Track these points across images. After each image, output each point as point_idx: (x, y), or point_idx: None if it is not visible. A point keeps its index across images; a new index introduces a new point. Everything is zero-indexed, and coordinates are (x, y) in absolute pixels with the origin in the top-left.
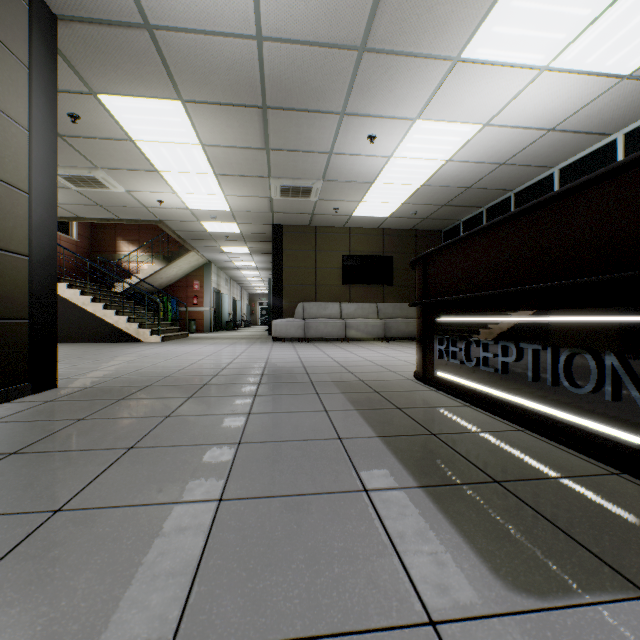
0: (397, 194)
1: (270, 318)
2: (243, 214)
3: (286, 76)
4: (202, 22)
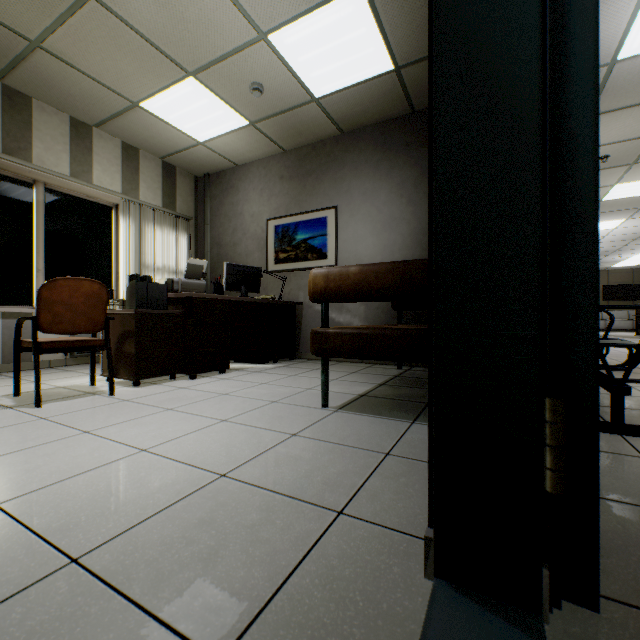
0: (638, 261)
1: None
2: None
3: None
4: None
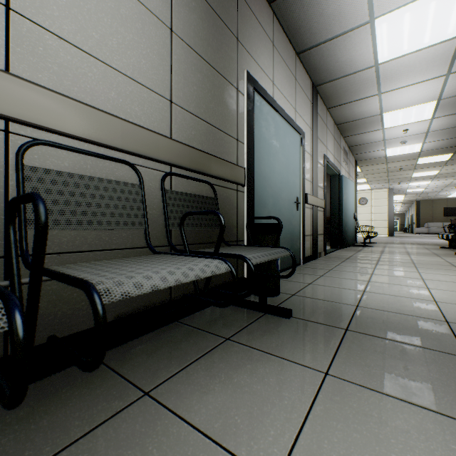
0: None
1: (412, 227)
2: (406, 200)
3: (426, 193)
4: (413, 193)
